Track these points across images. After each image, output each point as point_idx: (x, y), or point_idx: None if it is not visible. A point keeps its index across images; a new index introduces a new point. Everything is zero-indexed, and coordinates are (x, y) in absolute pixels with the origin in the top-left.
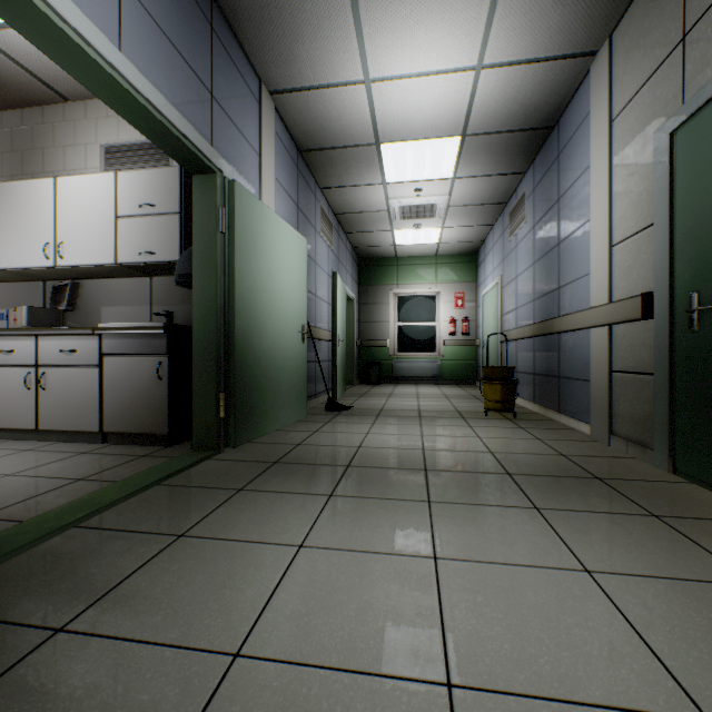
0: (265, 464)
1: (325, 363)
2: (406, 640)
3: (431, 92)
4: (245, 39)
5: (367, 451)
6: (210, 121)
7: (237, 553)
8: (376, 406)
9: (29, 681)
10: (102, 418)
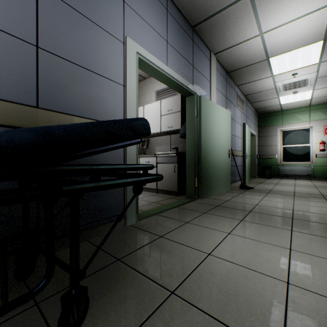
0: (213, 206)
1: (239, 166)
2: (271, 267)
3: (299, 26)
4: (204, 38)
5: (260, 207)
6: (192, 76)
7: (206, 230)
8: (267, 188)
9: (158, 244)
10: (157, 184)
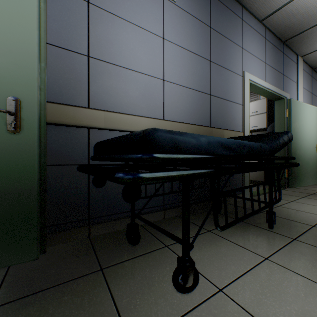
0: (307, 193)
1: None
2: None
3: None
4: (293, 47)
5: None
6: (282, 83)
7: (313, 206)
8: None
9: (280, 209)
10: None
